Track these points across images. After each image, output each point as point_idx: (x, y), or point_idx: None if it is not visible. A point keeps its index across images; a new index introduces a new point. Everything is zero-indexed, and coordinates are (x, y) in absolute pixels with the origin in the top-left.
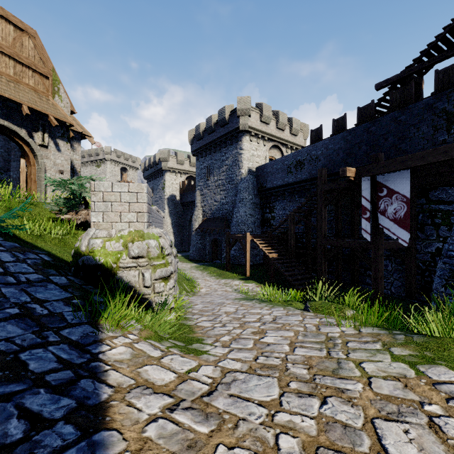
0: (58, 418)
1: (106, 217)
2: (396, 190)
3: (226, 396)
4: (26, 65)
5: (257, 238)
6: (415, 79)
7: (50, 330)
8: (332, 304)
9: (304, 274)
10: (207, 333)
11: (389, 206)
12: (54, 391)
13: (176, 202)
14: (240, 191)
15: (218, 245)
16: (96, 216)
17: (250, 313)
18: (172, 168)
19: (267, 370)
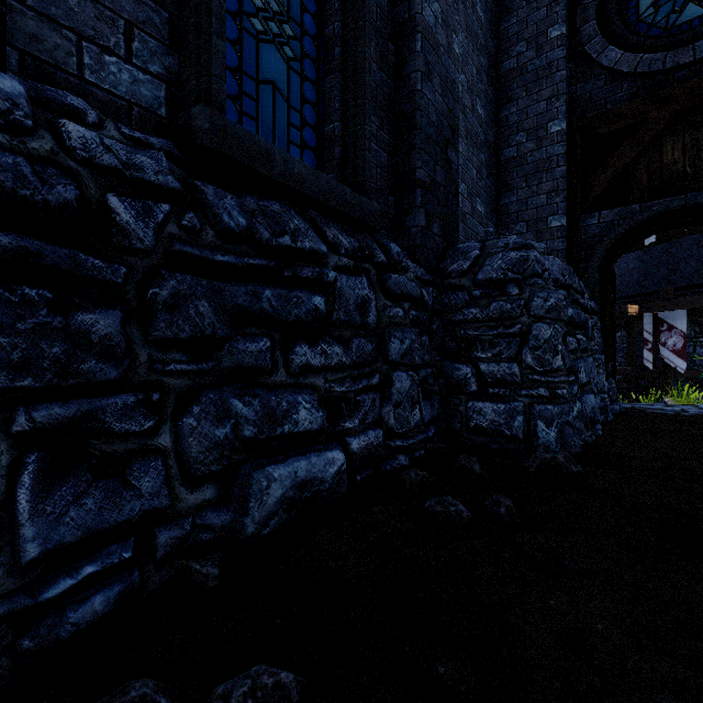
0: None
1: None
2: (675, 326)
3: None
4: None
5: None
6: None
7: None
8: None
9: None
10: None
11: (668, 339)
12: None
13: None
14: None
15: None
16: None
17: None
18: None
19: None
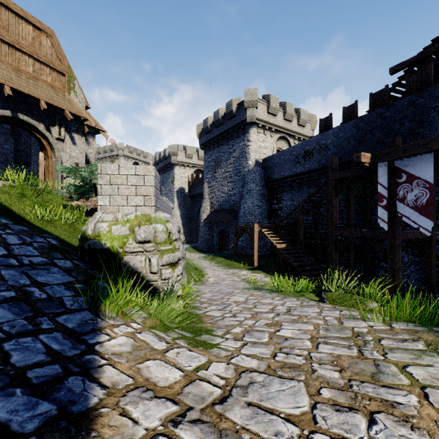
0: (29, 431)
1: (113, 200)
2: (417, 175)
3: (243, 404)
4: (44, 63)
5: (265, 229)
6: (434, 60)
7: (45, 316)
8: (351, 296)
9: (314, 265)
10: (217, 323)
11: (408, 193)
12: (34, 392)
13: (185, 195)
14: (247, 183)
15: (226, 236)
16: (102, 200)
17: (261, 303)
18: (181, 162)
19: (290, 371)
